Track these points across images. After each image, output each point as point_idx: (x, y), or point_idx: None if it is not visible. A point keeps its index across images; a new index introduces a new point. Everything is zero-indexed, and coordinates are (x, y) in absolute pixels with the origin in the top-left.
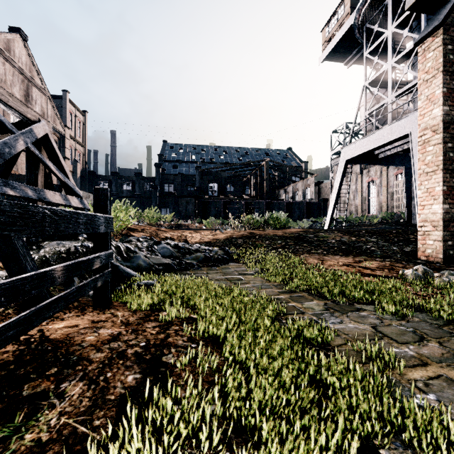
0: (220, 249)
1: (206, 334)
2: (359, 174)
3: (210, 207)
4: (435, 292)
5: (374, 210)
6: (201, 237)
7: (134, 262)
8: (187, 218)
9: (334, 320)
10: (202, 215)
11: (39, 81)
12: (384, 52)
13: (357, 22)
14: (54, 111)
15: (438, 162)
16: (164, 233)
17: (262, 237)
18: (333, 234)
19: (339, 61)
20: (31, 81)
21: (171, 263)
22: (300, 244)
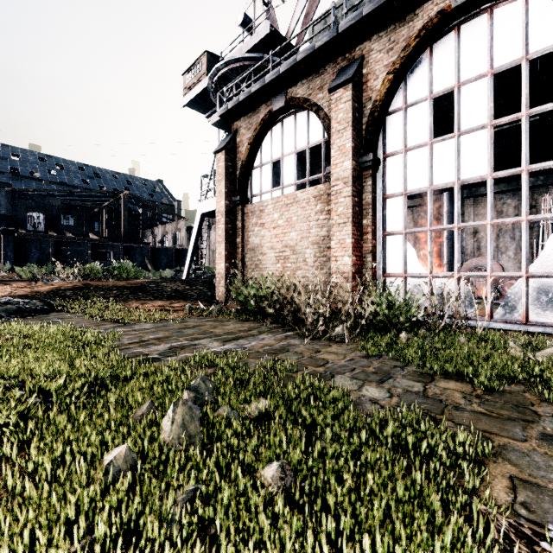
0: (39, 301)
1: (18, 333)
2: None
3: (29, 247)
4: (193, 315)
5: None
6: (13, 291)
7: None
8: None
9: (113, 329)
10: (14, 259)
11: None
12: None
13: (211, 87)
14: None
15: (223, 236)
16: None
17: (98, 288)
18: (174, 284)
19: (201, 112)
20: None
21: None
22: (135, 293)
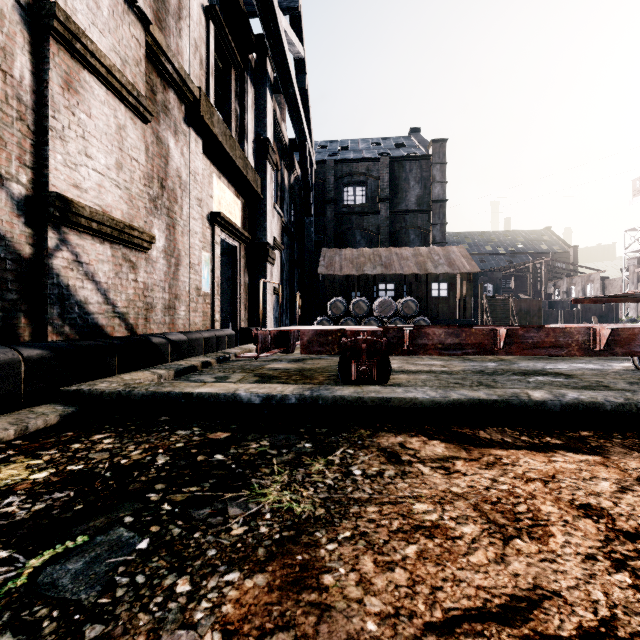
0: None
1: None
2: None
3: None
4: None
5: None
6: None
7: None
8: None
9: None
10: None
11: None
12: None
13: None
14: None
15: None
16: None
17: None
18: None
19: None
20: None
21: None
22: None
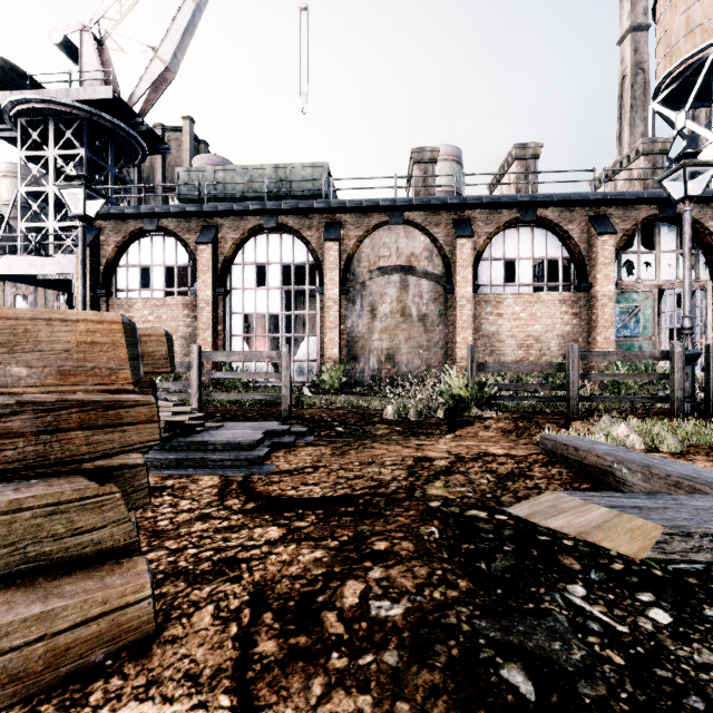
0: None
1: None
2: None
3: None
4: None
5: None
6: None
7: None
8: None
9: None
10: None
11: None
12: (44, 163)
13: (9, 110)
14: None
15: None
16: None
17: None
18: None
19: None
20: None
21: None
22: None
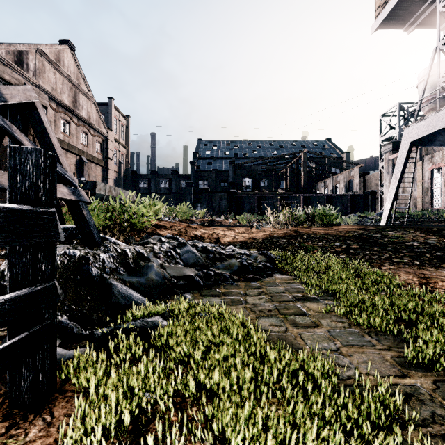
0: (260, 253)
1: None
2: (418, 161)
3: (243, 202)
4: None
5: (440, 203)
6: (235, 236)
7: (143, 276)
8: (220, 213)
9: None
10: (235, 210)
11: (85, 87)
12: None
13: None
14: (98, 115)
15: None
16: (194, 230)
17: (311, 236)
18: (410, 233)
19: (397, 27)
20: (78, 88)
21: (194, 276)
22: (369, 247)
